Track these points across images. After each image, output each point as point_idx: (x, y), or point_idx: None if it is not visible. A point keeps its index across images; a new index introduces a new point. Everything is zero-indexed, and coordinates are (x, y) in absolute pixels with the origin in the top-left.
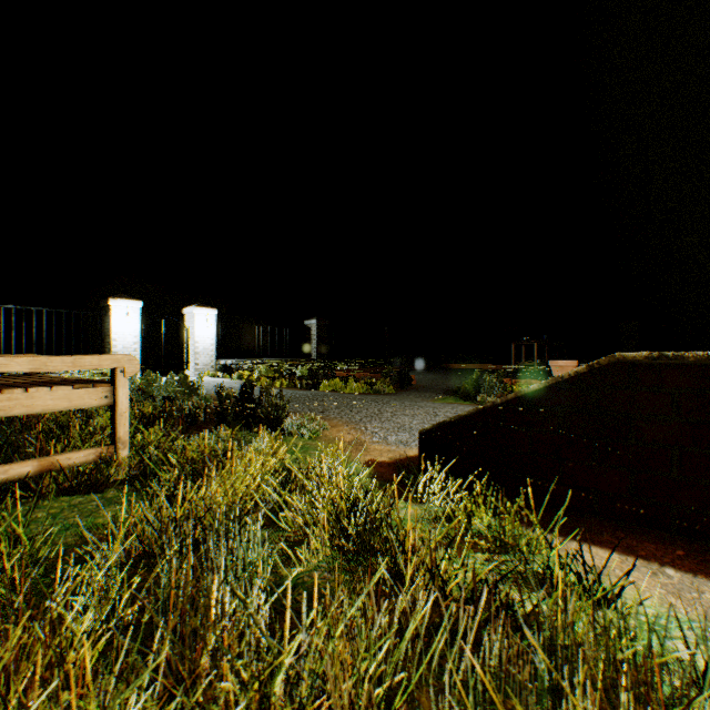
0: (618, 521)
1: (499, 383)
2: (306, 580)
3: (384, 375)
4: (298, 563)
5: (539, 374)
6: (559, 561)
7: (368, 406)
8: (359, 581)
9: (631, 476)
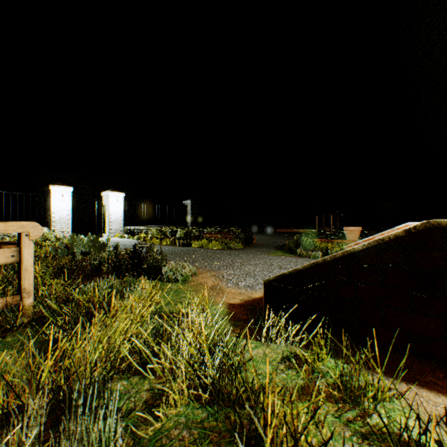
0: (432, 360)
1: (312, 242)
2: (164, 444)
3: (235, 236)
4: (159, 418)
5: (334, 235)
6: (413, 423)
7: (224, 258)
8: (217, 444)
9: (445, 323)
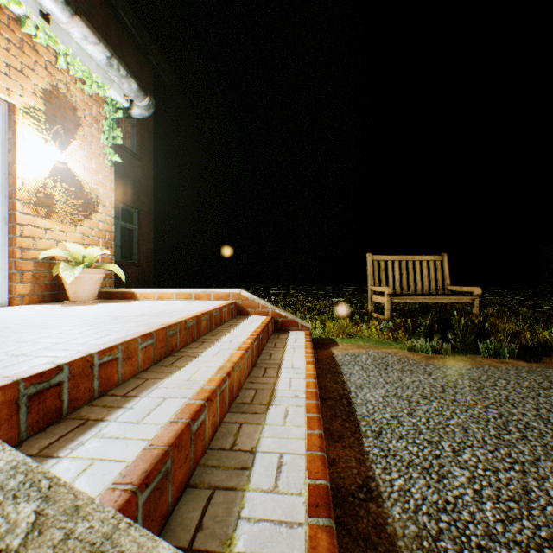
0: None
1: None
2: None
3: None
4: None
5: None
6: None
7: None
8: None
9: None
